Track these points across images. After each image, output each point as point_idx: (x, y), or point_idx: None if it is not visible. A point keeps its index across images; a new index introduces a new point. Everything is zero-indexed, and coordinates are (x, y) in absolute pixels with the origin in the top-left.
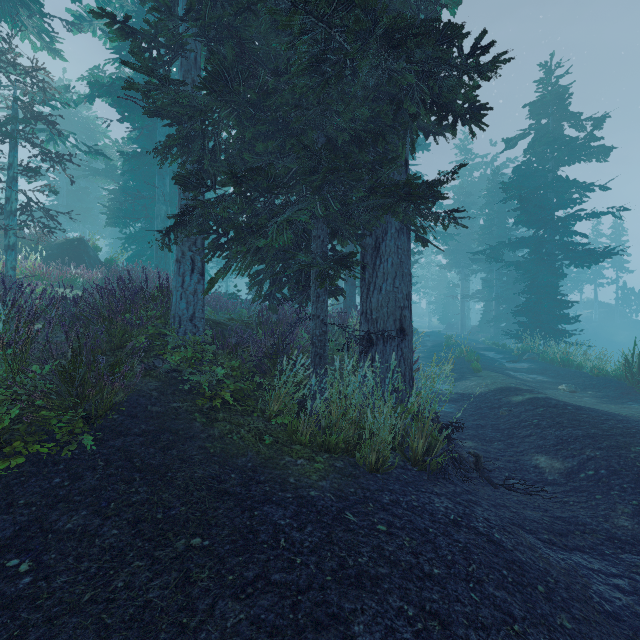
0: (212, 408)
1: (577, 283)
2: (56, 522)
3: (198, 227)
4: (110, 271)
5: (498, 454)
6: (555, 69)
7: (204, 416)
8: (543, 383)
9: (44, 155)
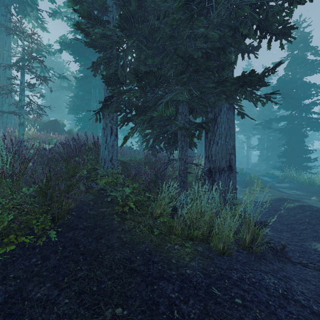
0: (123, 211)
1: (310, 140)
2: (31, 291)
3: (115, 108)
4: (69, 136)
5: (288, 240)
6: (302, 23)
7: (119, 217)
8: (301, 195)
9: (37, 77)
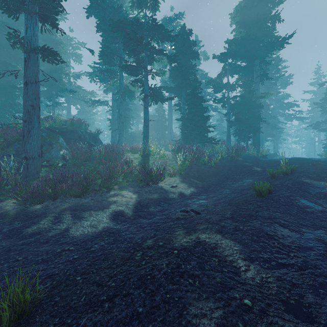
0: None
1: None
2: None
3: (233, 134)
4: None
5: None
6: None
7: None
8: None
9: None
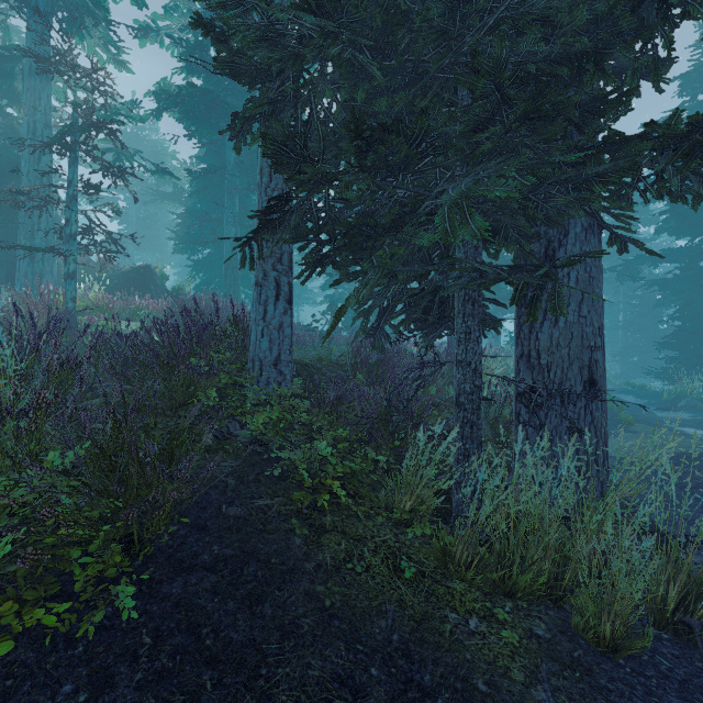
0: (314, 506)
1: None
2: None
3: (291, 231)
4: (177, 301)
5: None
6: None
7: (305, 523)
8: None
9: (106, 170)
